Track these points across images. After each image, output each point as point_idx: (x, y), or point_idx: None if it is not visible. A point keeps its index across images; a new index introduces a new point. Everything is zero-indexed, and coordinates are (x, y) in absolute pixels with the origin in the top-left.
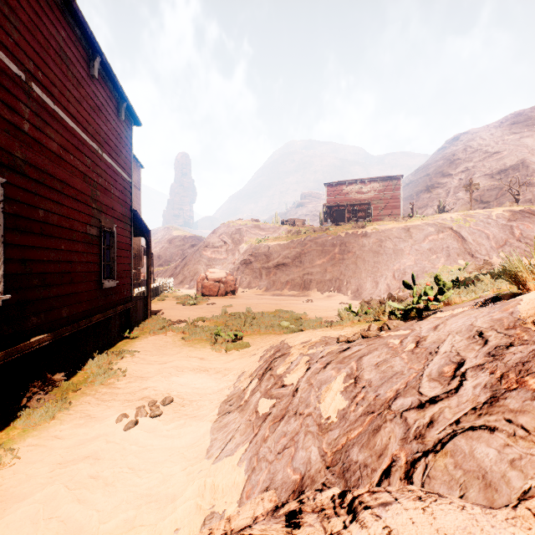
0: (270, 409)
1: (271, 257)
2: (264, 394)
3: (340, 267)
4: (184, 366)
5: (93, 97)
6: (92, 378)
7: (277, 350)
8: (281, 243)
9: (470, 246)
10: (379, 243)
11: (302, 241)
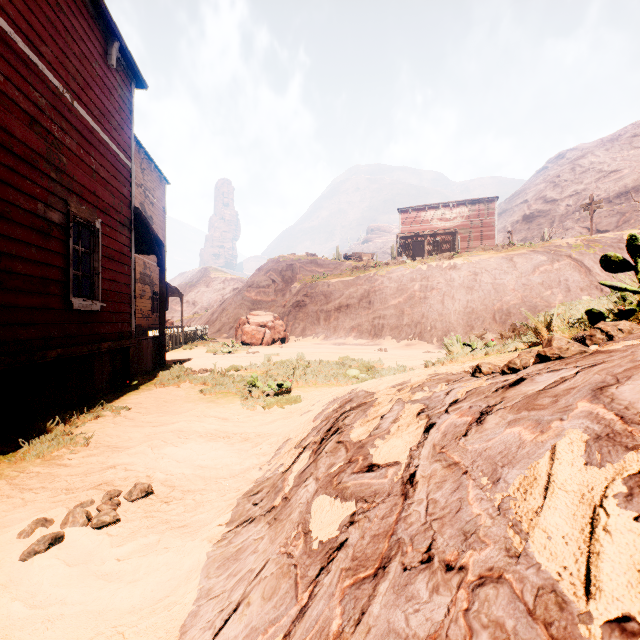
0: (341, 529)
1: (331, 297)
2: (325, 485)
3: (422, 308)
4: (192, 430)
5: (51, 3)
6: (26, 447)
7: (346, 401)
8: (344, 280)
9: (597, 277)
10: (473, 277)
11: (371, 276)
